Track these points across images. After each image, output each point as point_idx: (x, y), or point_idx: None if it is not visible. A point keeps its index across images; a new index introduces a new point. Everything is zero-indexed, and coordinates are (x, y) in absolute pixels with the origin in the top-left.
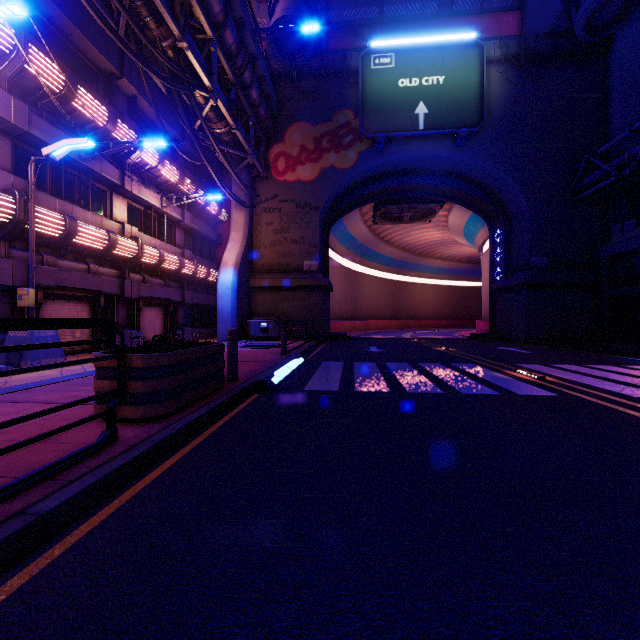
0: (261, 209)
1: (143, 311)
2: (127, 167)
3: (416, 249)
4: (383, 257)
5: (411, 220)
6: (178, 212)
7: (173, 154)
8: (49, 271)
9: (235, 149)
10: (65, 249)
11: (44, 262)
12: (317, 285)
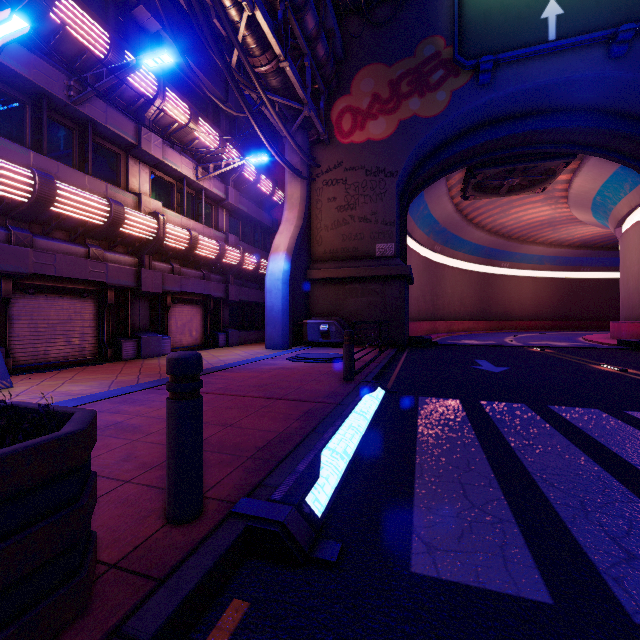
0: (322, 182)
1: (174, 310)
2: (147, 123)
3: (512, 233)
4: (470, 245)
5: (515, 190)
6: (220, 188)
7: (215, 119)
8: (17, 252)
9: (287, 100)
10: (50, 224)
11: (12, 240)
12: (394, 274)
